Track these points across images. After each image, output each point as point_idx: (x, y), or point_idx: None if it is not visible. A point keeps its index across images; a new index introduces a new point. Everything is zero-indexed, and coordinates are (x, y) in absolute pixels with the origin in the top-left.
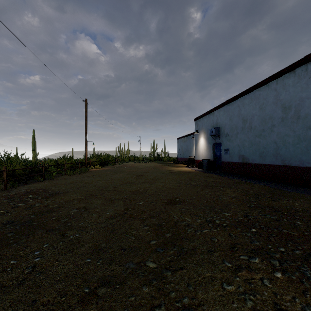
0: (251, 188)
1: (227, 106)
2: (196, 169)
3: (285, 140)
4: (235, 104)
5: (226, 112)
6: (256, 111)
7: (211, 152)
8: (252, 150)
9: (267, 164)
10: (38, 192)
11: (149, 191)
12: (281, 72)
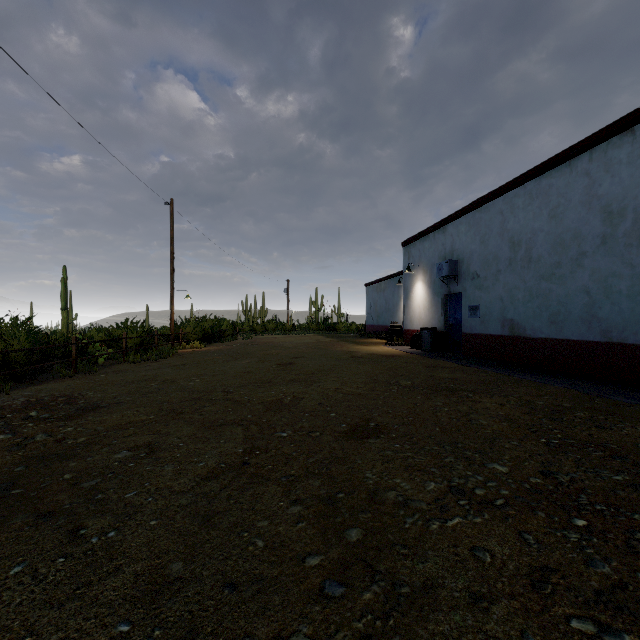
0: (537, 394)
1: (475, 214)
2: (406, 350)
3: (610, 285)
4: (493, 209)
5: (472, 226)
6: (543, 223)
7: (440, 314)
8: (534, 309)
9: (569, 338)
10: (53, 404)
11: (305, 402)
12: (600, 133)
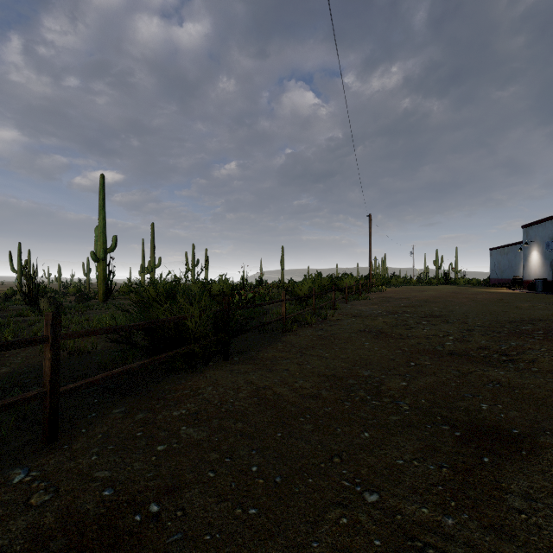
0: None
1: None
2: (523, 291)
3: None
4: None
5: None
6: None
7: (549, 270)
8: None
9: None
10: (388, 298)
11: (478, 297)
12: None
